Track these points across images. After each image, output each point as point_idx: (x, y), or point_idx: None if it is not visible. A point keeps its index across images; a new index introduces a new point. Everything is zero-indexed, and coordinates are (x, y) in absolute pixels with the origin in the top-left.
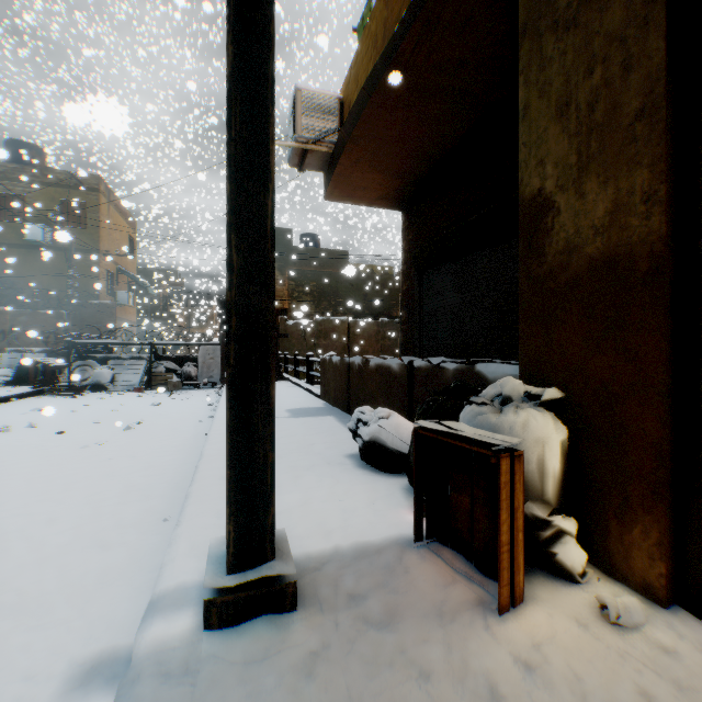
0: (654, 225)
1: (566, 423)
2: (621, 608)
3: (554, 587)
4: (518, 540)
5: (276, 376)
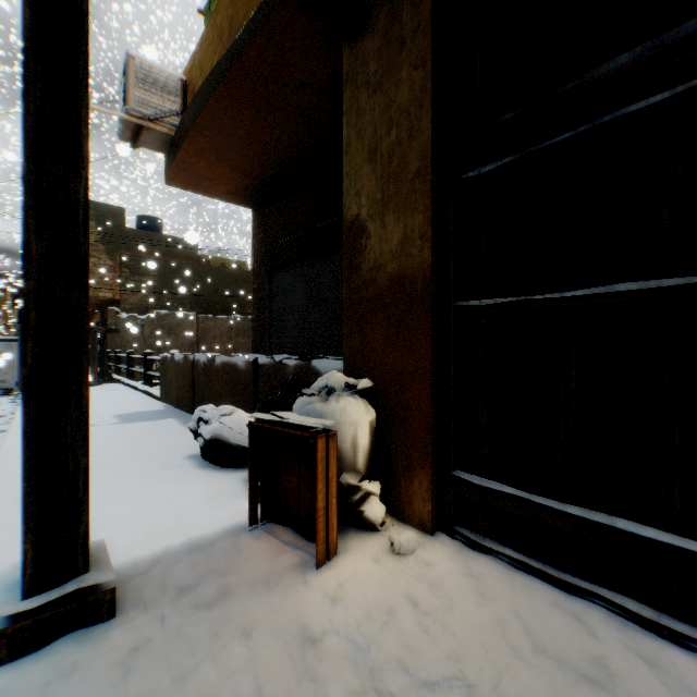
0: (426, 256)
1: (375, 407)
2: (403, 541)
3: (361, 538)
4: (332, 504)
5: (104, 378)
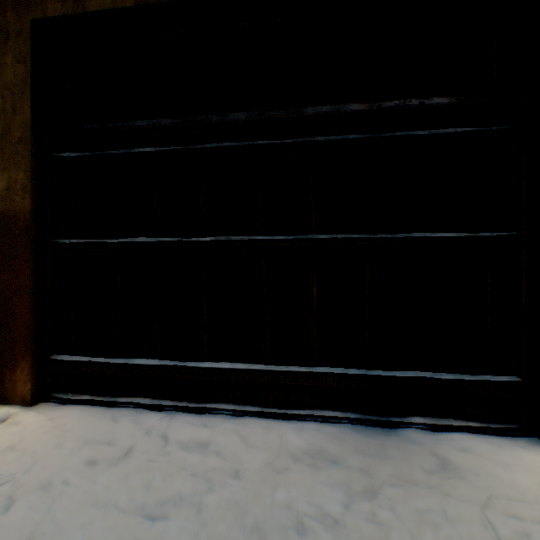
0: (29, 204)
1: None
2: None
3: None
4: None
5: None
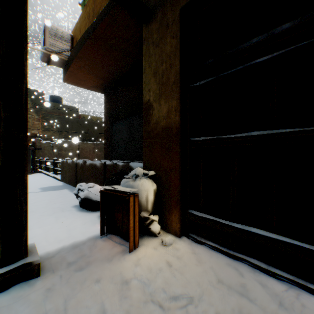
0: (177, 118)
1: (156, 183)
2: (167, 240)
3: (149, 239)
4: (136, 225)
5: (34, 171)
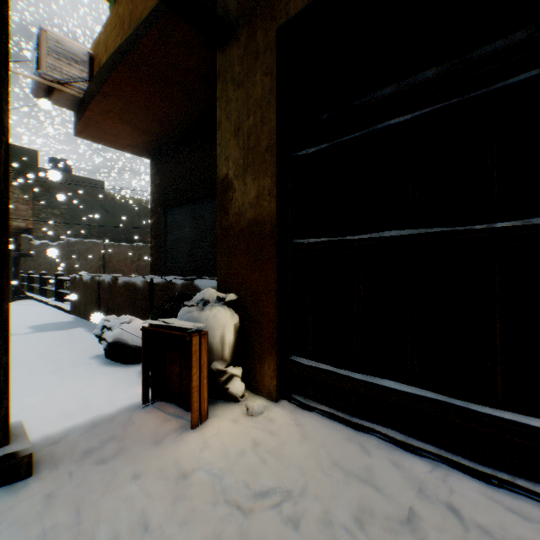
0: (273, 207)
1: (239, 314)
2: (255, 407)
3: (226, 407)
4: (204, 383)
5: (19, 295)
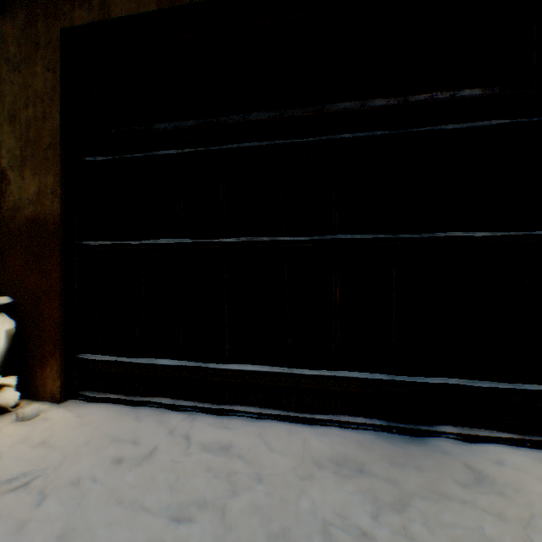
0: (57, 207)
1: (16, 318)
2: (29, 411)
3: None
4: None
5: None
